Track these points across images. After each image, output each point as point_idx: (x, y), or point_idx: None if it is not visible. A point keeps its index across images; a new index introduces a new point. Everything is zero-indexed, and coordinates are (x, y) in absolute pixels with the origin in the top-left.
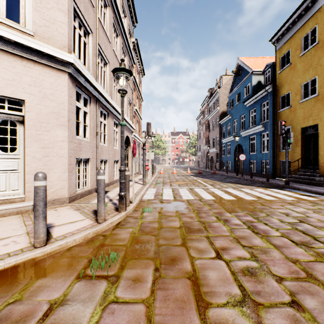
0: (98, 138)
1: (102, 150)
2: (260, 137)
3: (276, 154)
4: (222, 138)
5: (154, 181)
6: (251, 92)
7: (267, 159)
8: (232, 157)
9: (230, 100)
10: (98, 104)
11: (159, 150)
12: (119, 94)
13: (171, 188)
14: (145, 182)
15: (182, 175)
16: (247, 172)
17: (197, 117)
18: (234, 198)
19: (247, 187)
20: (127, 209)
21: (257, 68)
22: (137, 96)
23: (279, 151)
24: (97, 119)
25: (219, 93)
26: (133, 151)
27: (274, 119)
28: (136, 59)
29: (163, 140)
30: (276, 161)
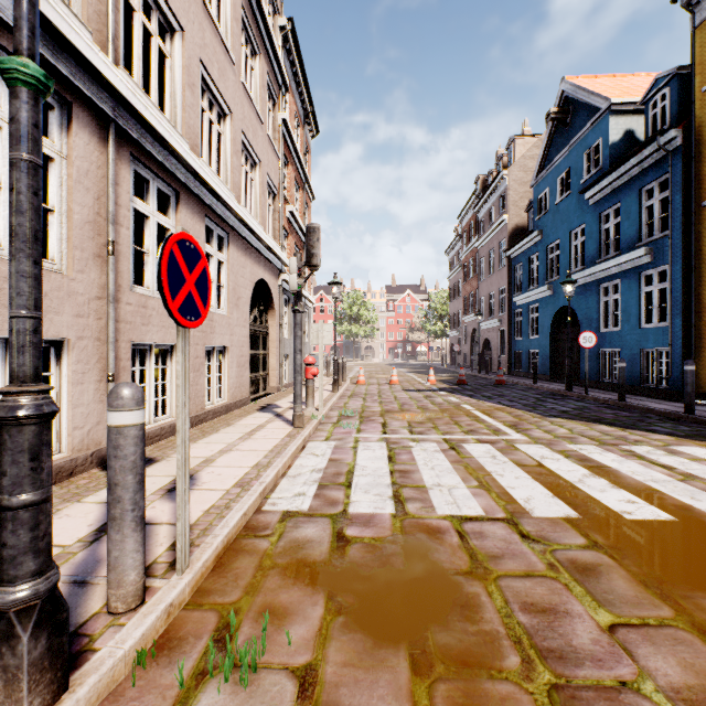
0: (120, 267)
1: (145, 311)
2: (638, 283)
3: (694, 331)
4: (515, 294)
5: (335, 409)
6: (605, 162)
7: (663, 344)
8: (545, 340)
9: (537, 194)
10: (120, 143)
11: (358, 326)
12: (229, 151)
13: (385, 442)
14: (299, 419)
15: (416, 390)
16: (592, 382)
17: (449, 247)
18: (661, 512)
19: (640, 436)
20: (87, 670)
21: (624, 95)
22: (298, 183)
23: (705, 322)
24: (110, 193)
25: (507, 181)
26: (172, 293)
27: (688, 227)
28: (295, 83)
29: (368, 303)
30: (694, 352)
